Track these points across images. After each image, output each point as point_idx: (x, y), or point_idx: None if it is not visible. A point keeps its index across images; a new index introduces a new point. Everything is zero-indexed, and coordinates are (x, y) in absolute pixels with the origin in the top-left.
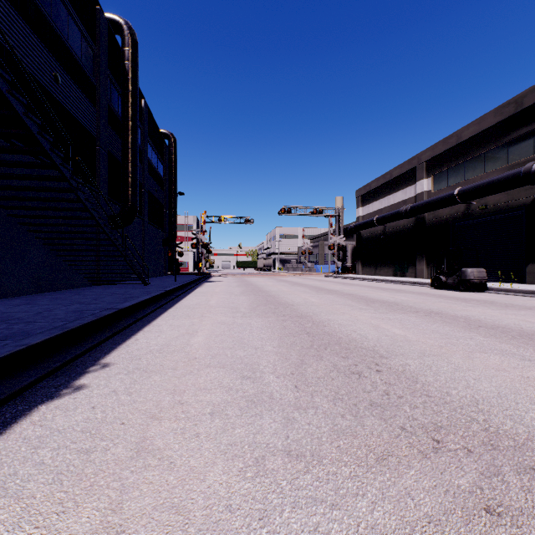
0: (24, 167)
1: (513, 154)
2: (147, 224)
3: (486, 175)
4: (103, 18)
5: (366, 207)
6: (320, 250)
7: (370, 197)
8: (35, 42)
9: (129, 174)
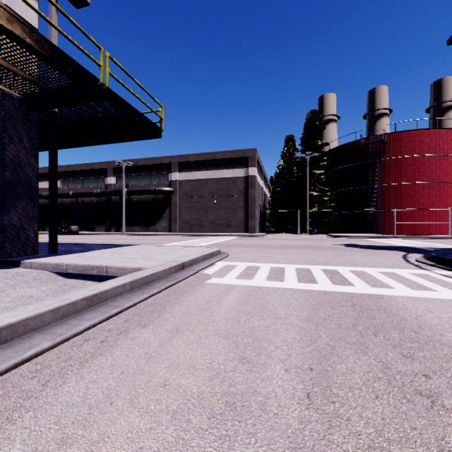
0: None
1: (92, 183)
2: None
3: (83, 188)
4: None
5: None
6: None
7: None
8: None
9: None
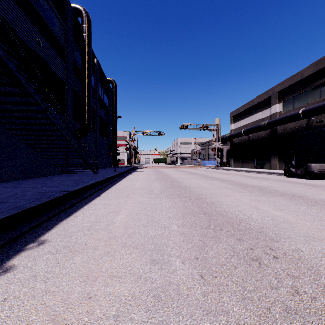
0: (11, 96)
1: None
2: (98, 135)
3: (322, 99)
4: (69, 6)
5: (236, 124)
6: (206, 151)
7: (239, 117)
8: (24, 18)
9: (86, 104)
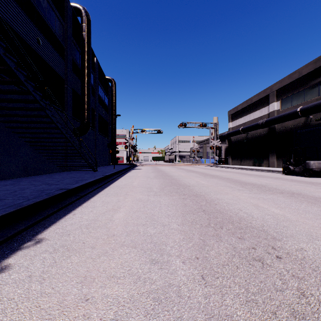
0: (11, 94)
1: None
2: (98, 134)
3: (320, 97)
4: (69, 5)
5: (234, 122)
6: (204, 149)
7: (237, 115)
8: (24, 17)
9: (85, 102)
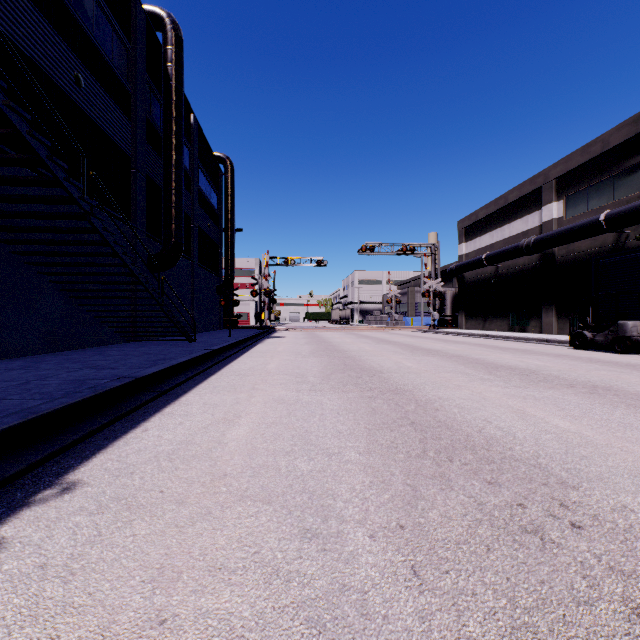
0: (20, 185)
1: None
2: (197, 267)
3: None
4: (140, 10)
5: (471, 243)
6: (410, 298)
7: (477, 230)
8: (49, 32)
9: (173, 203)
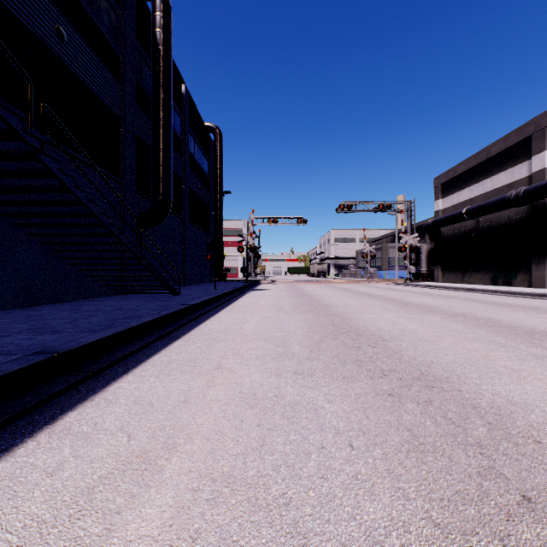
0: None
1: None
2: (188, 225)
3: None
4: None
5: (449, 198)
6: (383, 253)
7: (455, 185)
8: None
9: (161, 162)
